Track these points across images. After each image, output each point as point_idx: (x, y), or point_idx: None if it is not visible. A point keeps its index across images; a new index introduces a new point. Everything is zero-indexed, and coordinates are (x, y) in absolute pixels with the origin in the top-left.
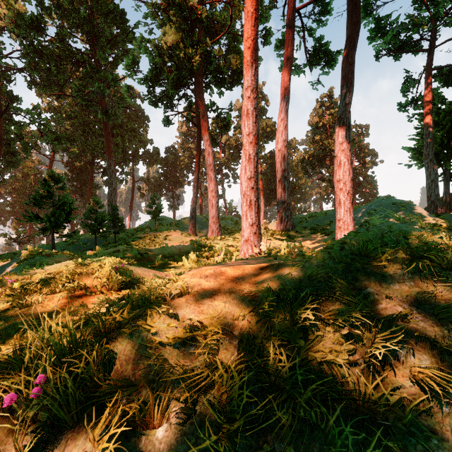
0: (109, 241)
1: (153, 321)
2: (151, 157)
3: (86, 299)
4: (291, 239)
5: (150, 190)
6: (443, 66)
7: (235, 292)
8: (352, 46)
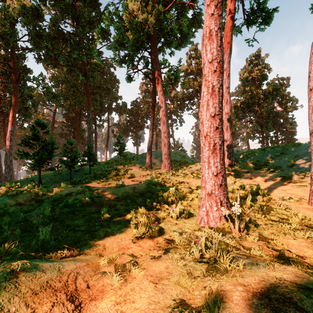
0: (85, 172)
1: None
2: (120, 109)
3: None
4: (237, 176)
5: (120, 132)
6: None
7: None
8: None
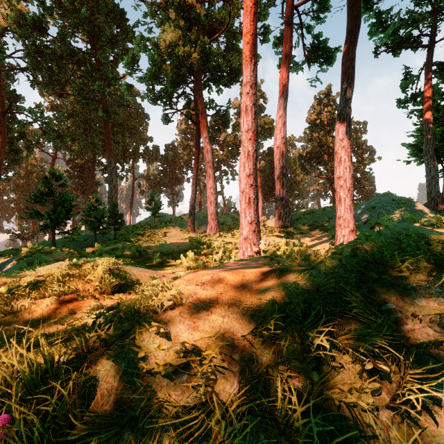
0: (109, 238)
1: (142, 339)
2: (151, 155)
3: (76, 304)
4: (289, 236)
5: (150, 187)
6: (443, 62)
7: (235, 304)
8: (353, 41)
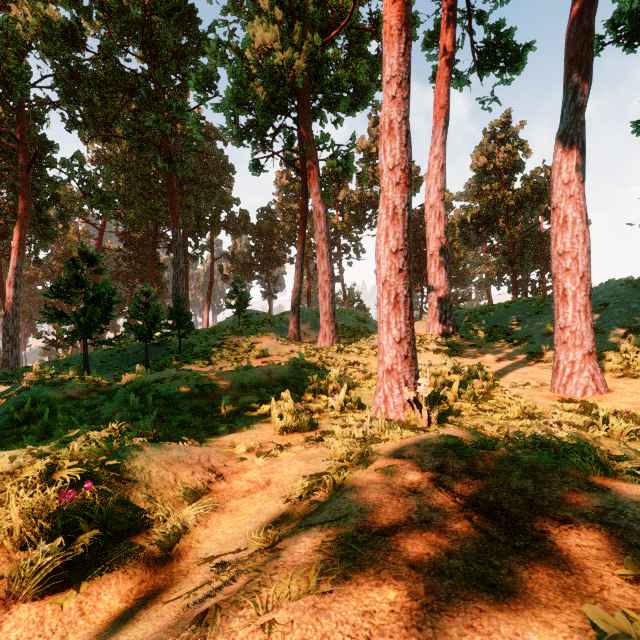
0: (171, 349)
1: None
2: (237, 224)
3: None
4: (455, 352)
5: (236, 271)
6: None
7: None
8: None
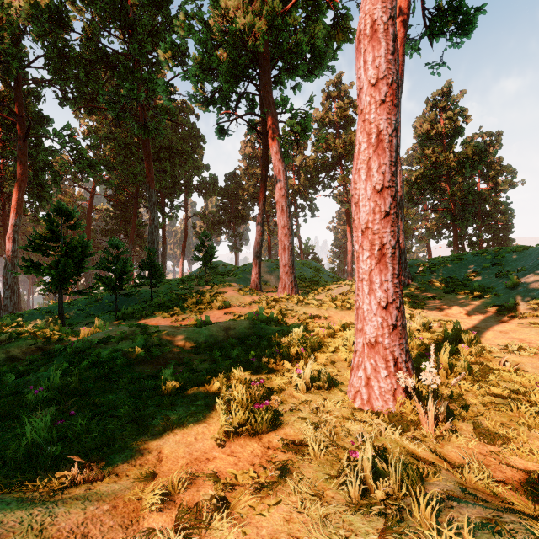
0: (144, 298)
1: None
2: (207, 187)
3: None
4: (415, 305)
5: (207, 227)
6: None
7: None
8: None
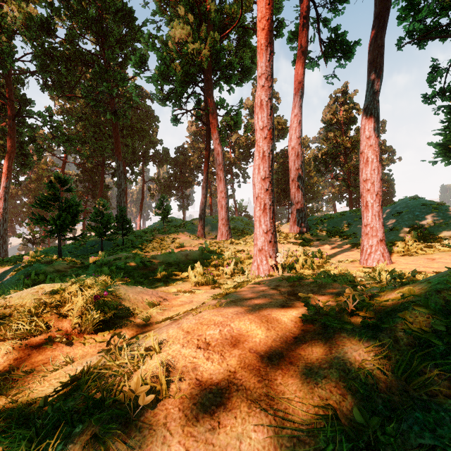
0: (117, 244)
1: None
2: (161, 158)
3: (44, 350)
4: (306, 243)
5: (160, 190)
6: None
7: (259, 403)
8: (382, 26)
